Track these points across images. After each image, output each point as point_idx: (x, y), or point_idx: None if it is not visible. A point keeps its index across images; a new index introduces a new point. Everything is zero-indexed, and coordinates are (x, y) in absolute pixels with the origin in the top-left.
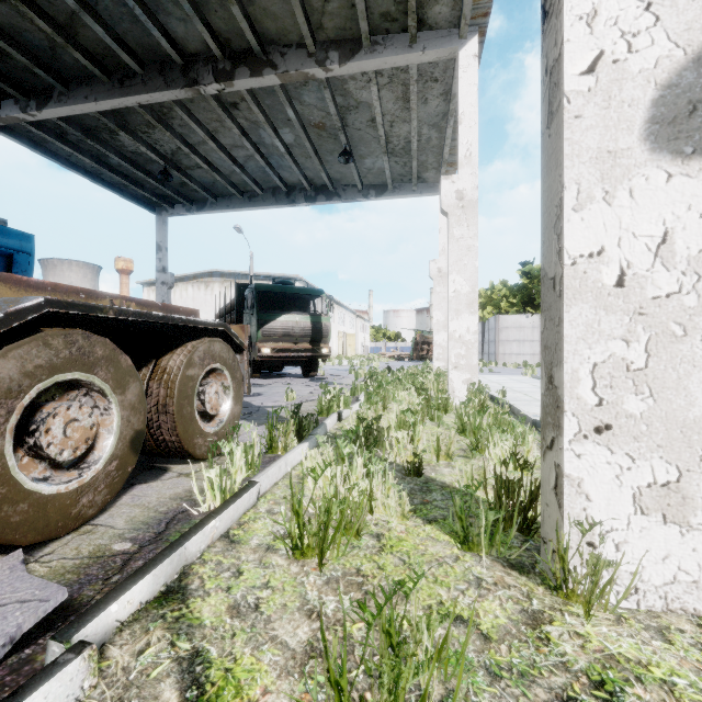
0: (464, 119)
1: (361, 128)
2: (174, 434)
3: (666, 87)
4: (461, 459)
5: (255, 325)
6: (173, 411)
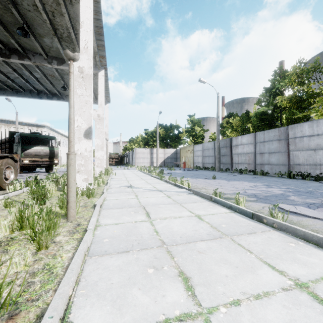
0: (100, 93)
1: None
2: None
3: (86, 130)
4: None
5: (20, 150)
6: None
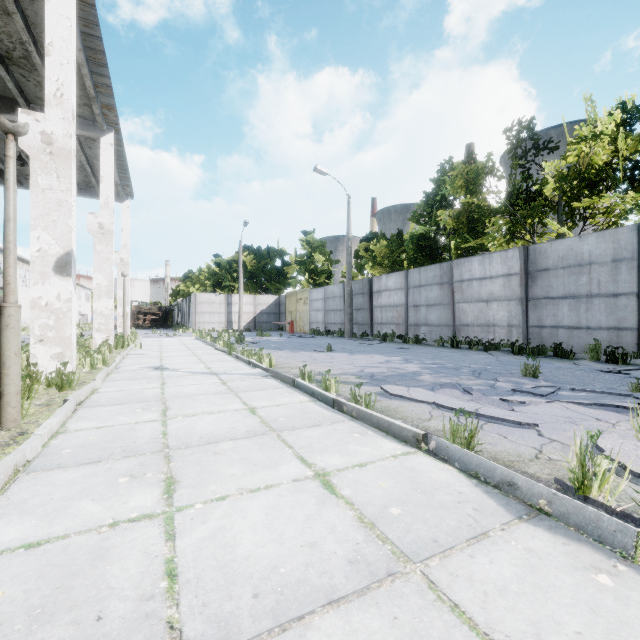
0: (104, 180)
1: None
2: None
3: (59, 259)
4: None
5: None
6: None
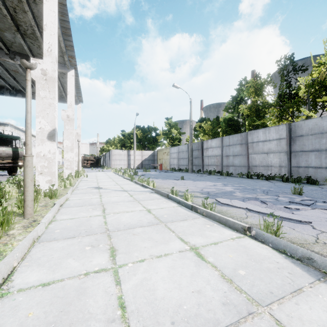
0: (69, 93)
1: None
2: None
3: (50, 132)
4: None
5: None
6: None
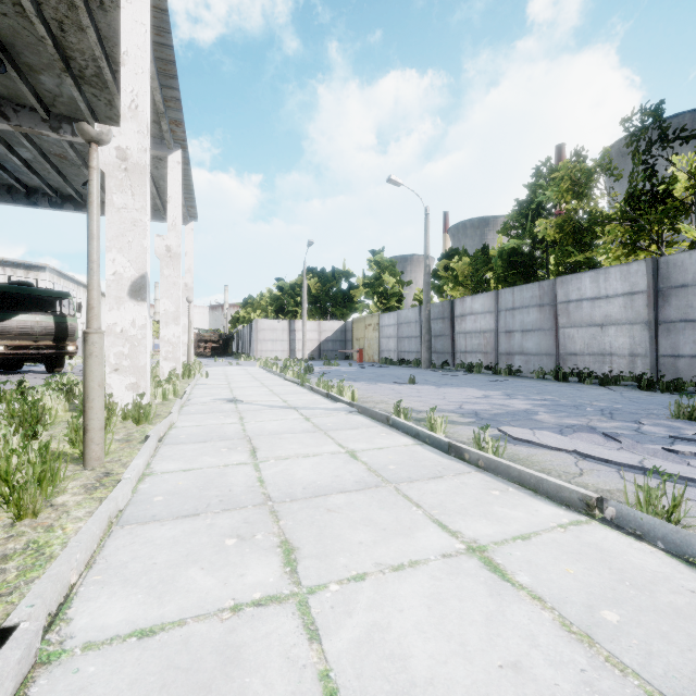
0: (171, 200)
1: None
2: None
3: (134, 282)
4: None
5: None
6: None
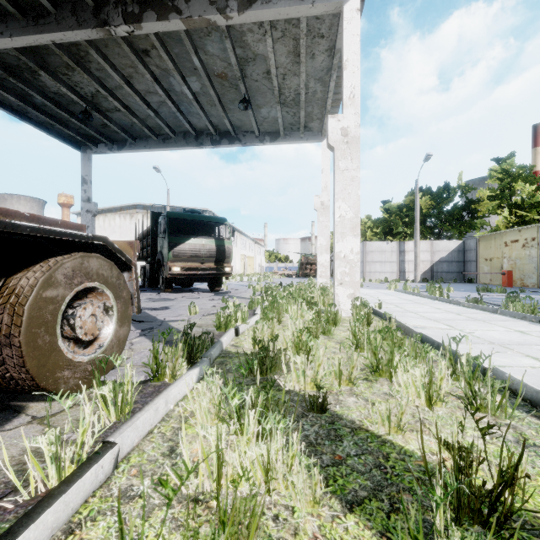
0: (348, 65)
1: (258, 80)
2: (23, 371)
3: None
4: (362, 382)
5: (166, 247)
6: (20, 343)
